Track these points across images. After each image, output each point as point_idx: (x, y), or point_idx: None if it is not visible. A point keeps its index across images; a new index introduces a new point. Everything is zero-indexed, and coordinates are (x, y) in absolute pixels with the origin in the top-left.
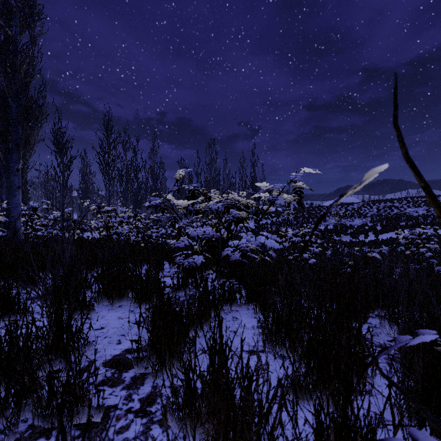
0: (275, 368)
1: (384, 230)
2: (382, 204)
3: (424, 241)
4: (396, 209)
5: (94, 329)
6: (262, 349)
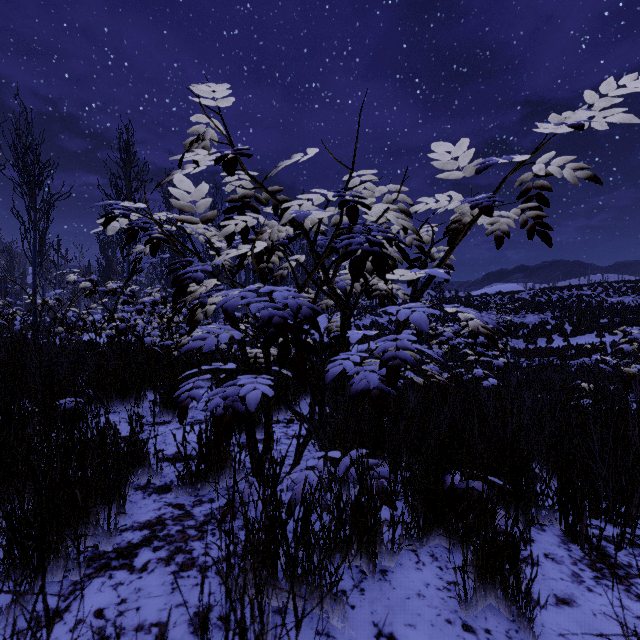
0: None
1: (577, 331)
2: (564, 293)
3: None
4: (590, 299)
5: None
6: None
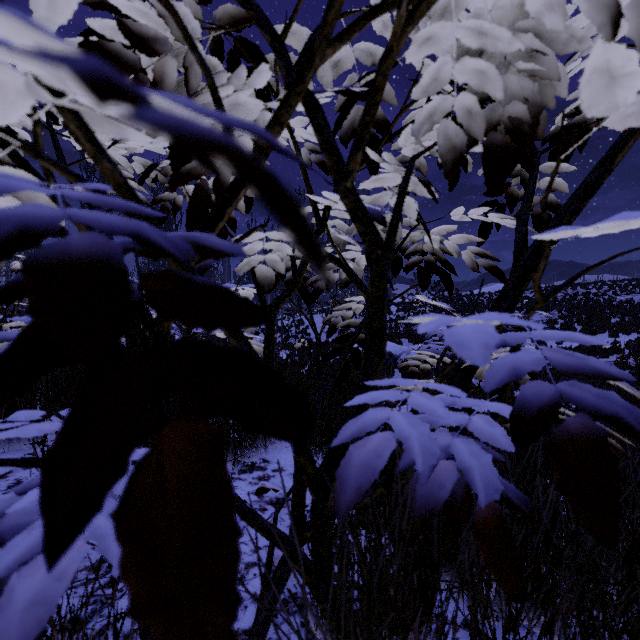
0: None
1: (588, 330)
2: (569, 291)
3: None
4: (597, 298)
5: None
6: None
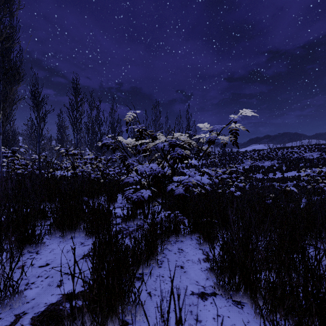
0: (235, 323)
1: (288, 169)
2: (285, 150)
3: (323, 178)
4: (296, 154)
5: (38, 266)
6: (213, 291)
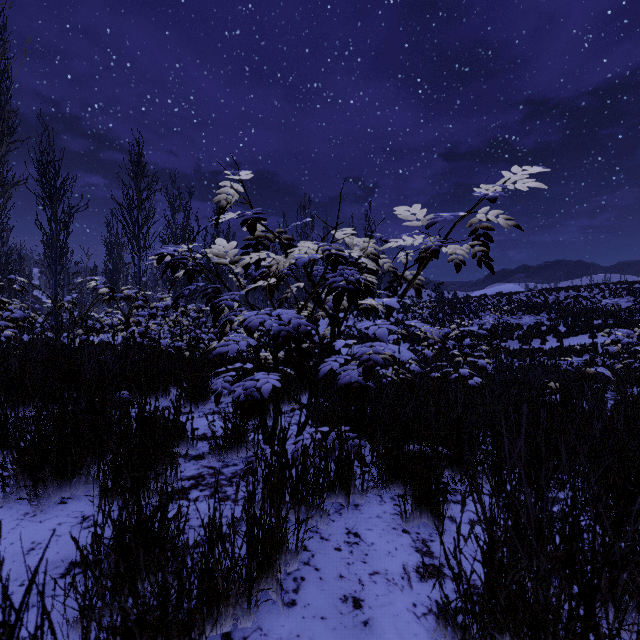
0: None
1: (570, 332)
2: (562, 294)
3: None
4: (585, 301)
5: None
6: None
